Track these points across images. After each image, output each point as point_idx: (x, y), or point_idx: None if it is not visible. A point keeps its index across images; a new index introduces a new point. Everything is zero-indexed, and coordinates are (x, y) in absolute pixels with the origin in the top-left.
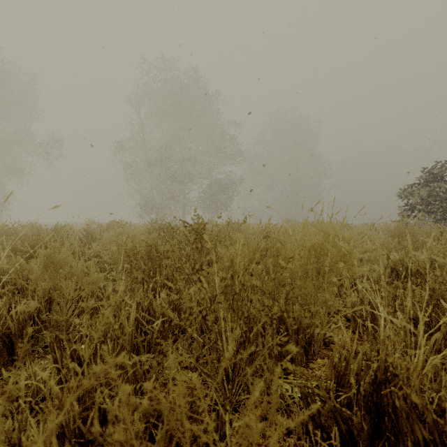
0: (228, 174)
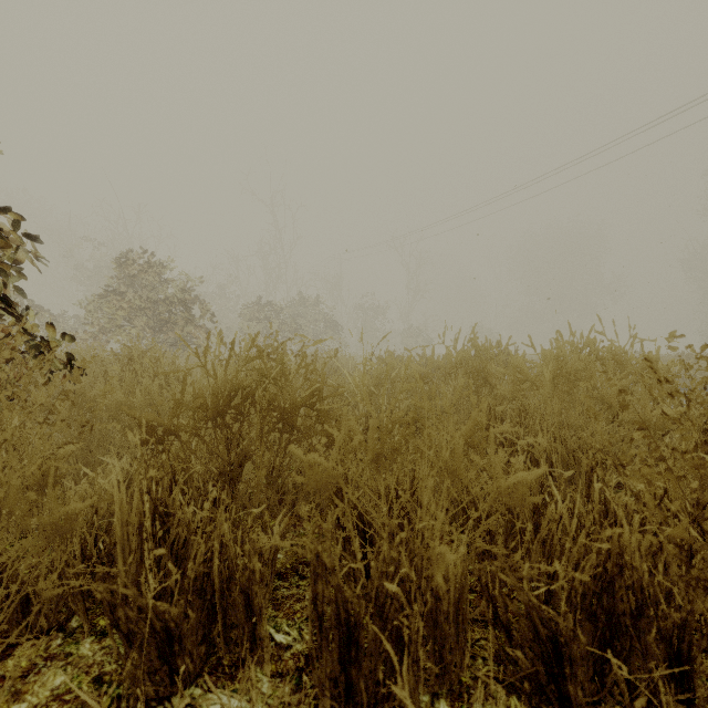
0: None
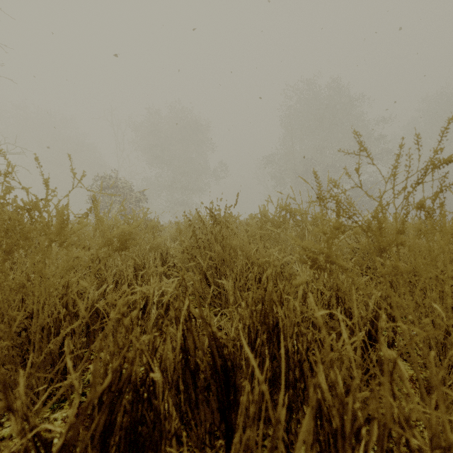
0: (371, 175)
